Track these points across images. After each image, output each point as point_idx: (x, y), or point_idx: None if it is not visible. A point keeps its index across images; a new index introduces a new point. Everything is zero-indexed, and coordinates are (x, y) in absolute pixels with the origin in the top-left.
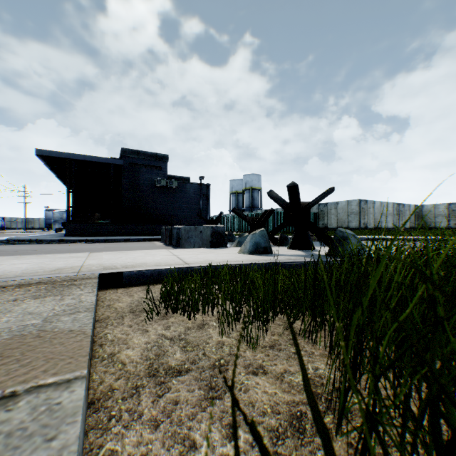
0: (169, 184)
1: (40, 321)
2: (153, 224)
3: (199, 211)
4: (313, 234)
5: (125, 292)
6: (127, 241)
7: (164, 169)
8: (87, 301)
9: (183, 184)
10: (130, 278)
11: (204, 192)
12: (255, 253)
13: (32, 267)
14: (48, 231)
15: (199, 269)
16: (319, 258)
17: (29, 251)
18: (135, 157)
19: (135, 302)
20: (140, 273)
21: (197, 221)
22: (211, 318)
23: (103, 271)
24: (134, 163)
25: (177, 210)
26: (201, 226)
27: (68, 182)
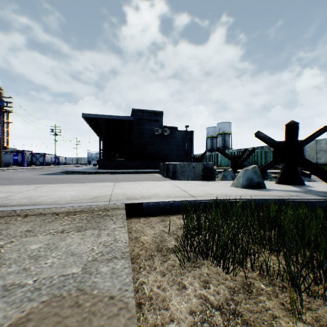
0: (163, 132)
1: (79, 270)
2: (153, 161)
3: (185, 151)
4: (308, 170)
5: (146, 222)
6: (137, 173)
7: (160, 122)
8: (120, 239)
9: (173, 132)
10: (148, 208)
11: (189, 137)
12: (248, 187)
13: (78, 194)
14: (89, 165)
15: (206, 202)
16: (324, 196)
17: (77, 179)
18: (140, 114)
19: (158, 236)
20: (156, 204)
21: (183, 159)
22: (251, 272)
23: (127, 201)
24: (140, 118)
25: (169, 151)
26: (194, 163)
27: (99, 134)
